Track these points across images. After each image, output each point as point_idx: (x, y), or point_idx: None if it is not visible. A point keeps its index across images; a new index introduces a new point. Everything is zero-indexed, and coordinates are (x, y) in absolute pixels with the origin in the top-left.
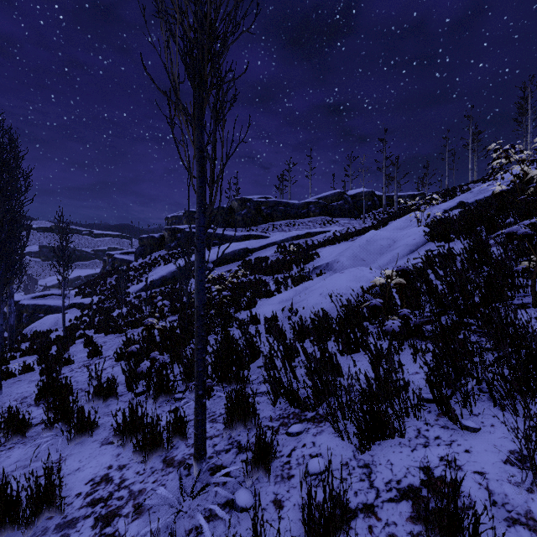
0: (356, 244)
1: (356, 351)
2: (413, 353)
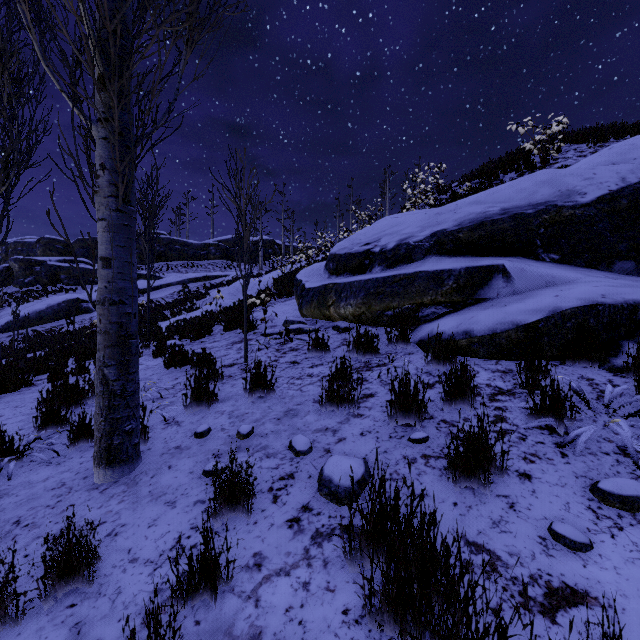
0: (232, 286)
1: None
2: None
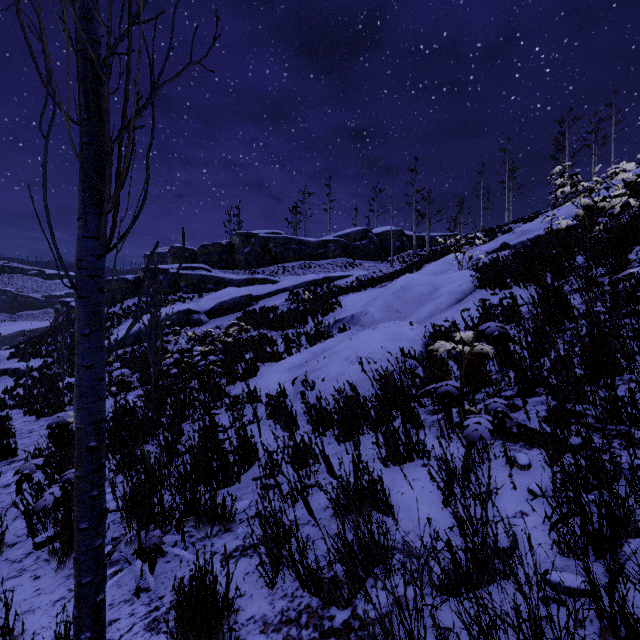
0: (388, 291)
1: (408, 460)
2: (510, 473)
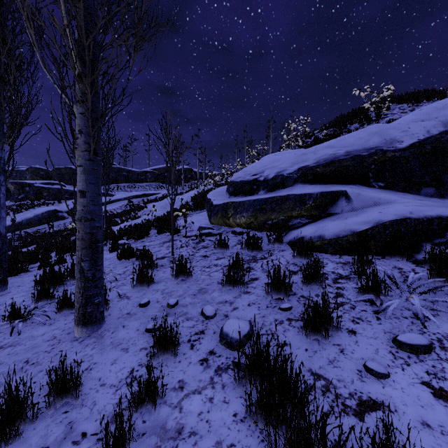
0: (163, 201)
1: None
2: None
